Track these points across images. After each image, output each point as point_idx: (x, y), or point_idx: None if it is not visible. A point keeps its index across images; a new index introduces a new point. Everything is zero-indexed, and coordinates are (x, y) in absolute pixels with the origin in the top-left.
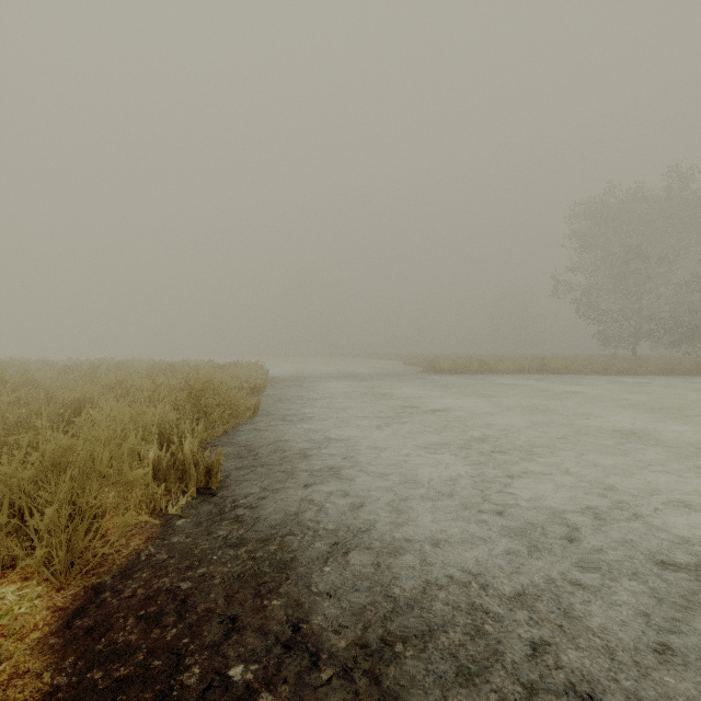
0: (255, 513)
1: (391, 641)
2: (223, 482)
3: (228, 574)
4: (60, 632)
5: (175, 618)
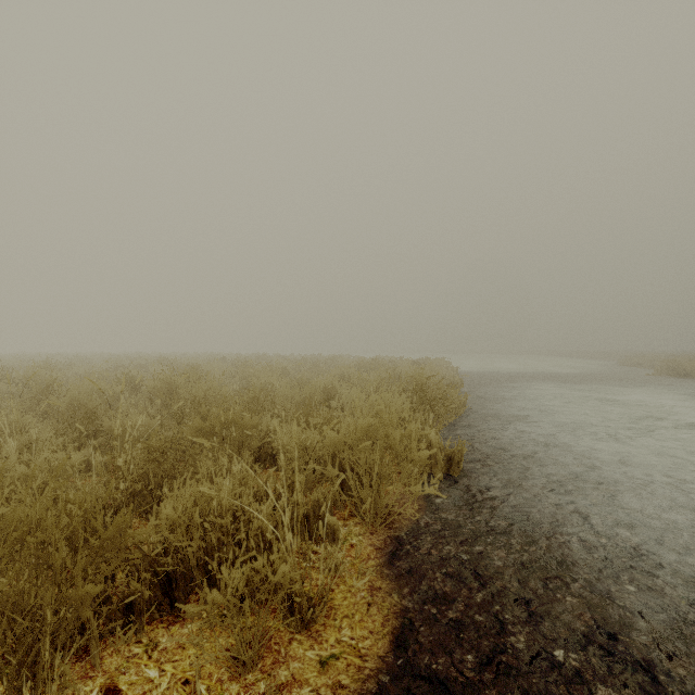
0: (507, 507)
1: None
2: (461, 471)
3: (507, 559)
4: (388, 566)
5: (476, 584)
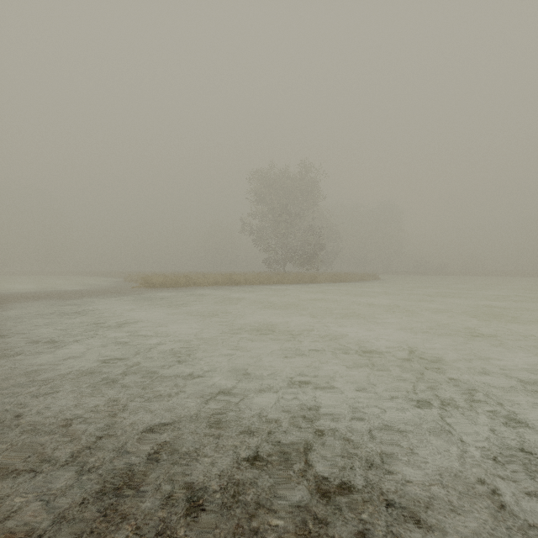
0: None
1: None
2: None
3: None
4: None
5: None
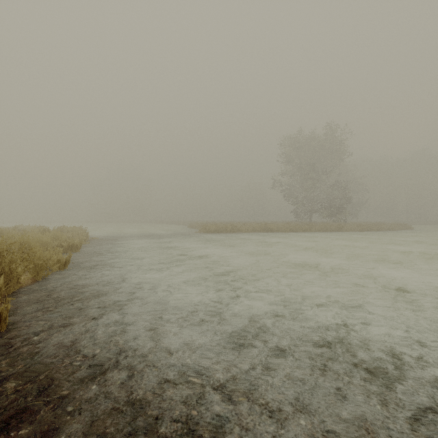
0: (36, 348)
1: None
2: (16, 324)
3: None
4: None
5: None
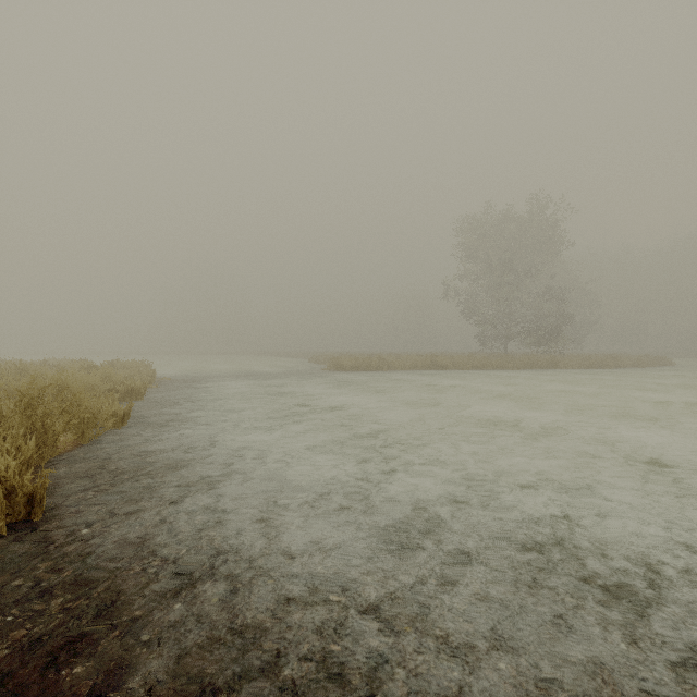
0: (89, 546)
1: (224, 690)
2: (55, 510)
3: (19, 640)
4: None
5: None
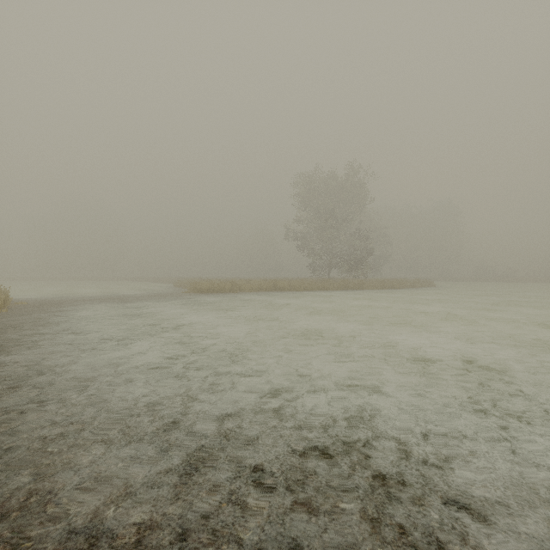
0: None
1: None
2: None
3: None
4: None
5: None
